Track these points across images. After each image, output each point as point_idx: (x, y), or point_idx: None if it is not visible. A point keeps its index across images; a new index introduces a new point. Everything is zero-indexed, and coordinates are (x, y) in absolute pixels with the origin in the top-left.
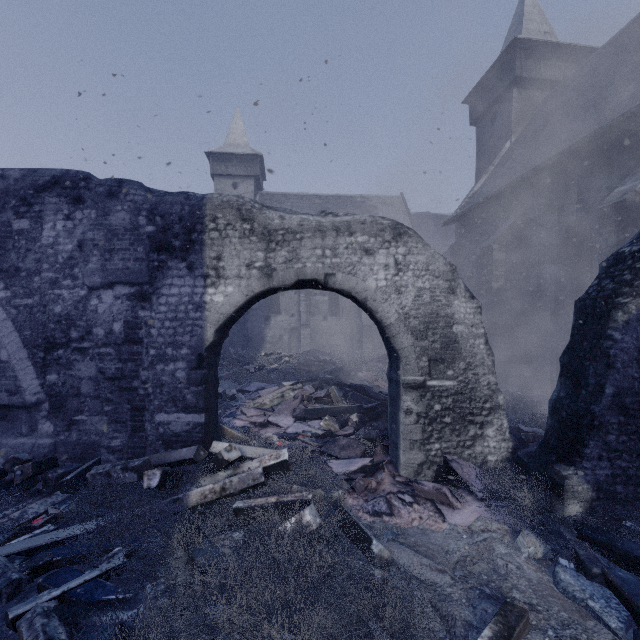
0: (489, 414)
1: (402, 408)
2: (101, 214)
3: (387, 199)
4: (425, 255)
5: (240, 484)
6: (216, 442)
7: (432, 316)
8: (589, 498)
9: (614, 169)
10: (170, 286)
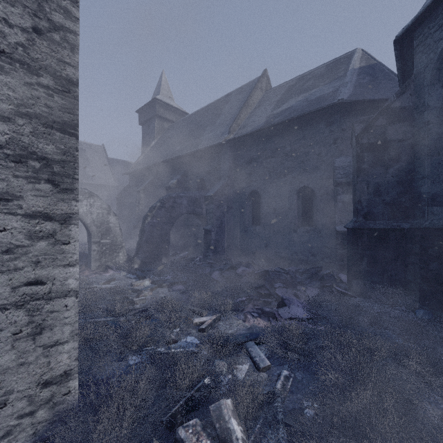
0: (120, 249)
1: (92, 249)
2: None
3: (93, 146)
4: (100, 202)
5: None
6: None
7: (102, 221)
8: (140, 263)
9: (174, 173)
10: None
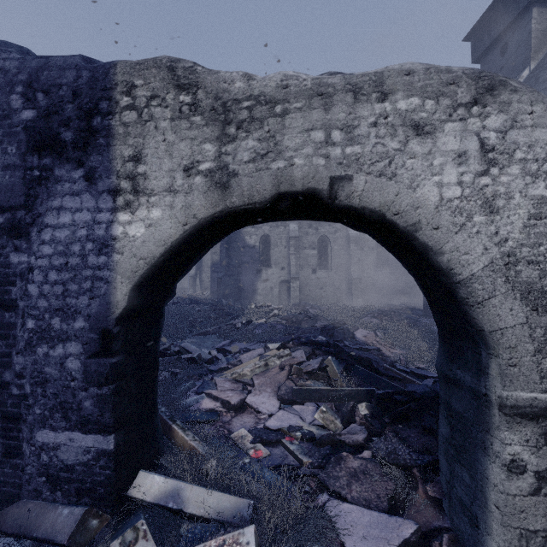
0: None
1: (498, 456)
2: None
3: None
4: None
5: None
6: (143, 473)
7: None
8: None
9: None
10: (58, 211)
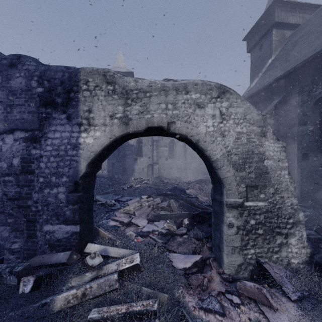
0: (292, 227)
1: (225, 222)
2: (5, 79)
3: None
4: (243, 107)
5: (98, 290)
6: (90, 244)
7: (248, 153)
8: None
9: None
10: (54, 131)
